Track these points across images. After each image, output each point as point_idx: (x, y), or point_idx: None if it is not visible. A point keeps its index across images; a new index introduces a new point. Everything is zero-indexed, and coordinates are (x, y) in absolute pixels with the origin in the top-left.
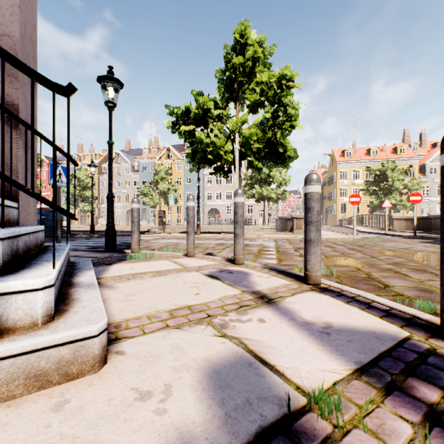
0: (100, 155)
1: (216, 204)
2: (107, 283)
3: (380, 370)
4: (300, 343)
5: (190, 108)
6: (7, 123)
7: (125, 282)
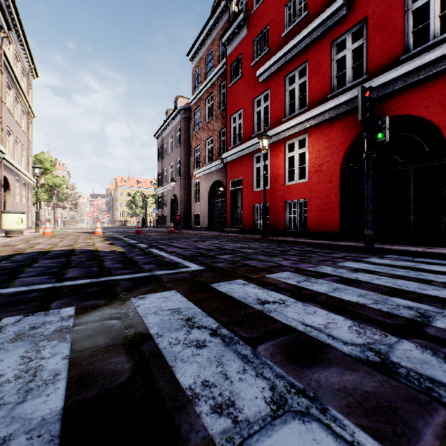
0: None
1: None
2: None
3: None
4: None
5: None
6: None
7: None
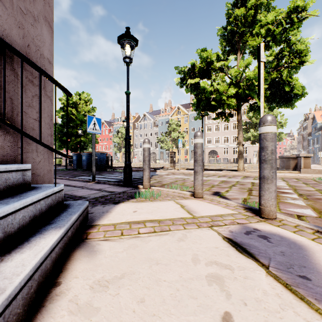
0: (134, 116)
1: (215, 147)
2: (94, 239)
3: None
4: None
5: (195, 64)
6: None
7: (114, 241)
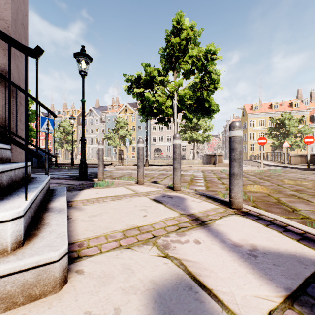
0: (78, 110)
1: (159, 144)
2: (77, 205)
3: (310, 299)
4: (232, 265)
5: (141, 76)
6: (3, 85)
7: (91, 205)
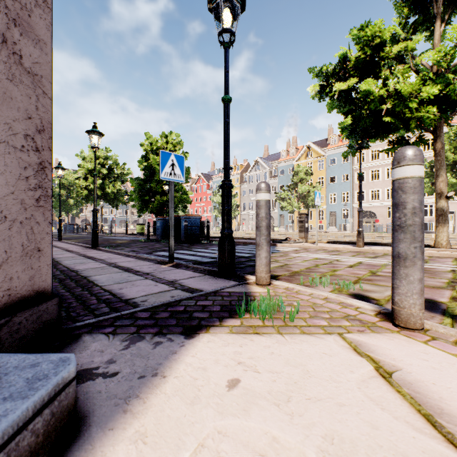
0: (241, 165)
1: (371, 205)
2: None
3: None
4: None
5: (347, 56)
6: None
7: None
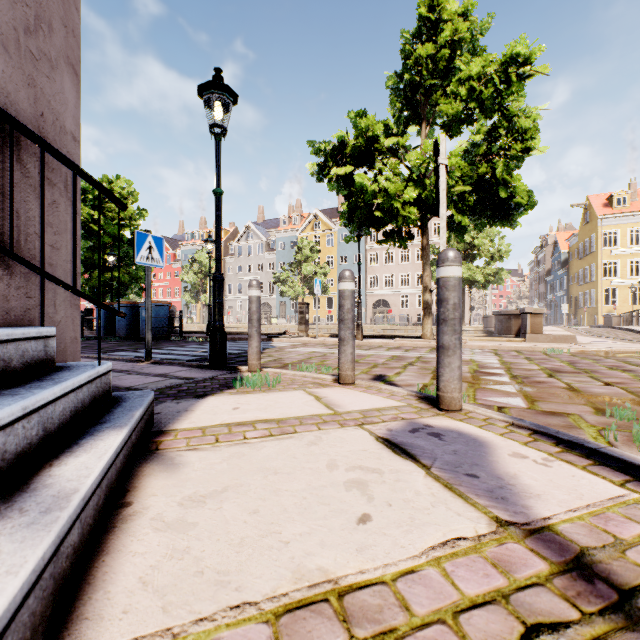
0: (226, 230)
1: (385, 293)
2: (171, 449)
3: None
4: None
5: (346, 140)
6: None
7: (206, 450)
